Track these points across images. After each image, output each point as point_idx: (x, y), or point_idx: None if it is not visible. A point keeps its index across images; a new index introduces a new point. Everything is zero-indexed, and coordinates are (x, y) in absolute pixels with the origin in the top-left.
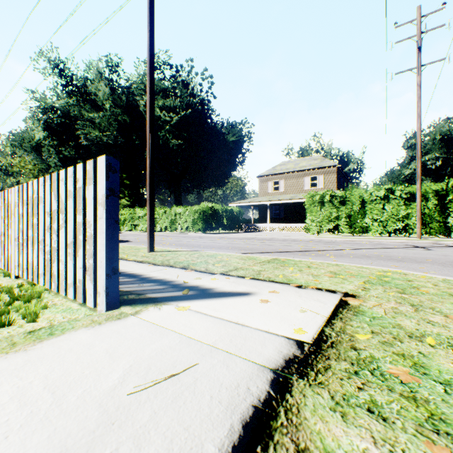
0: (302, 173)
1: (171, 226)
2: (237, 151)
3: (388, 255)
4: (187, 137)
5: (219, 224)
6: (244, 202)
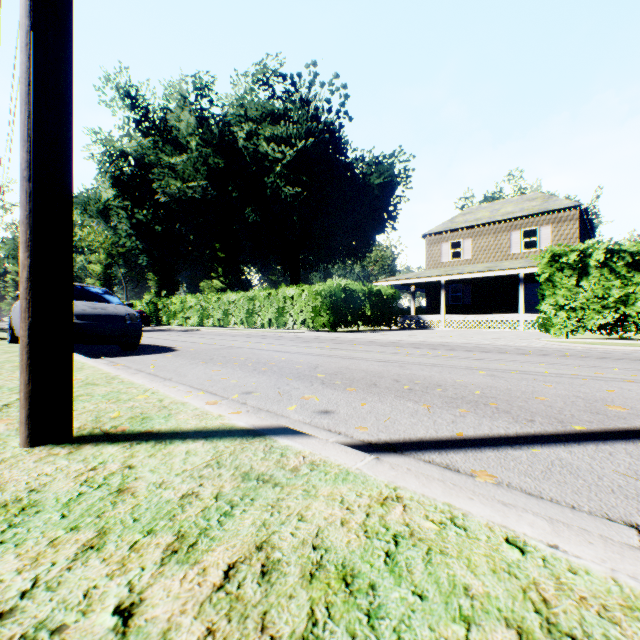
0: (507, 225)
1: (278, 320)
2: (385, 201)
3: None
4: (307, 182)
5: (359, 316)
6: (400, 278)
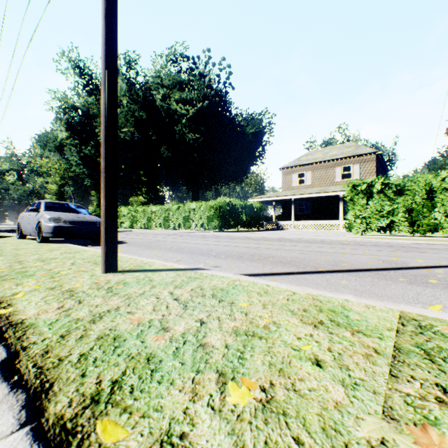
0: (333, 163)
1: (185, 224)
2: (256, 144)
3: None
4: (204, 131)
5: (238, 221)
6: (265, 196)
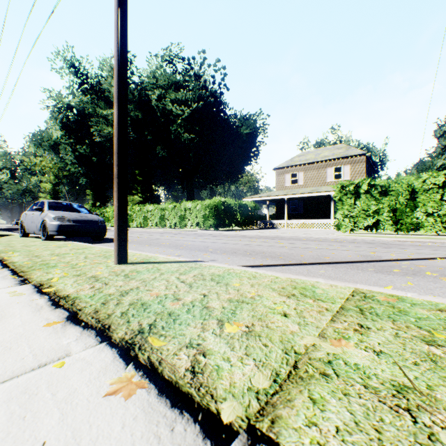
0: (324, 164)
1: (181, 223)
2: (251, 144)
3: None
4: (199, 131)
5: (232, 220)
6: (259, 196)
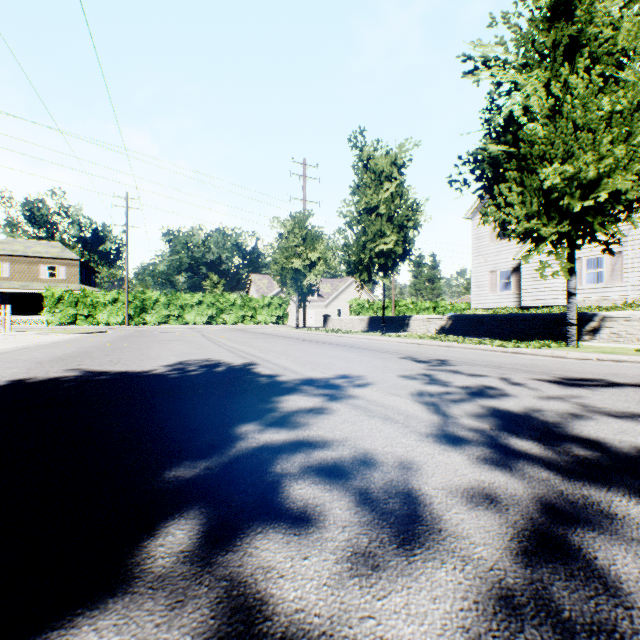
0: (38, 260)
1: None
2: None
3: None
4: None
5: None
6: None
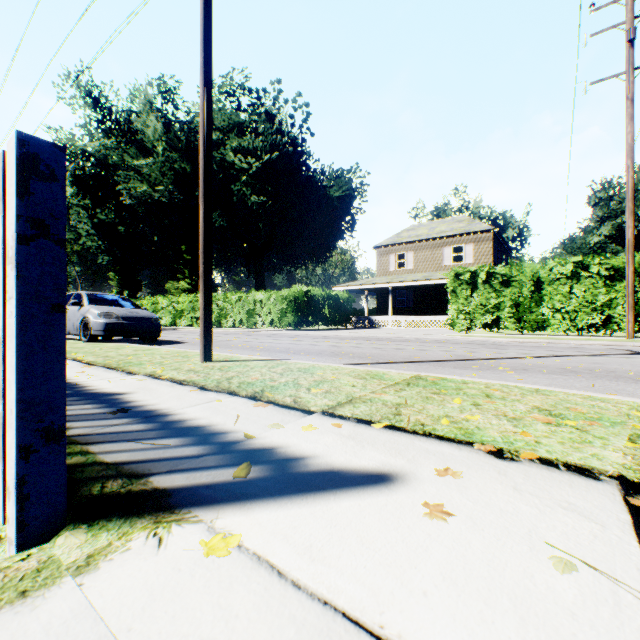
0: (440, 242)
1: (249, 320)
2: (344, 212)
3: (608, 369)
4: (272, 192)
5: (319, 317)
6: (355, 284)
